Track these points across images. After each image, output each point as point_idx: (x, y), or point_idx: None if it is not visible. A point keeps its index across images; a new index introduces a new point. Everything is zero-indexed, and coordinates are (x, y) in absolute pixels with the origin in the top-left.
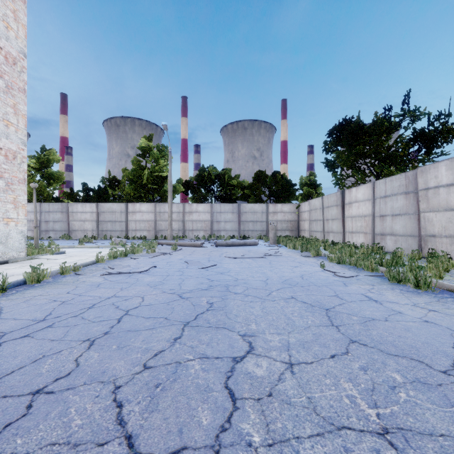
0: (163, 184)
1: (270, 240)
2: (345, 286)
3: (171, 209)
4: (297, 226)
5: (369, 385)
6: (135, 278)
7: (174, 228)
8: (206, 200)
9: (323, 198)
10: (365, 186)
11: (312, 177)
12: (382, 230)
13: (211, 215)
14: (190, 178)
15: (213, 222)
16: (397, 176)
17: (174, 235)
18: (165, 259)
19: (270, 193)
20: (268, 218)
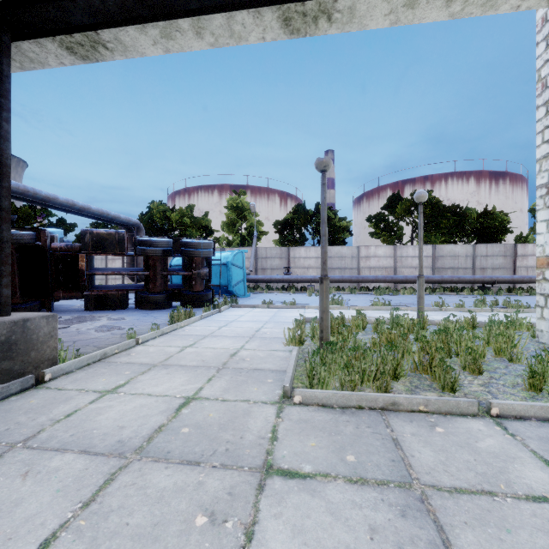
0: None
1: None
2: None
3: None
4: None
5: None
6: None
7: None
8: None
9: None
10: None
11: None
12: None
13: None
14: None
15: None
16: None
17: None
18: None
19: None
20: None
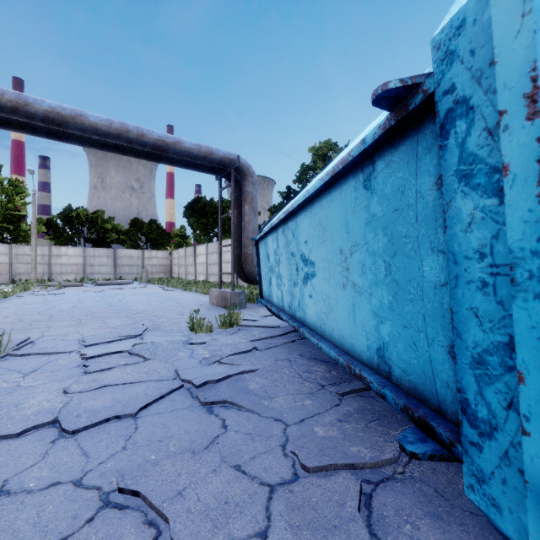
0: (19, 223)
1: (143, 280)
2: (164, 292)
3: (36, 252)
4: (170, 270)
5: (148, 298)
6: (61, 295)
7: (37, 271)
8: (74, 241)
9: (185, 249)
10: (204, 245)
11: (182, 230)
12: (210, 272)
13: (84, 259)
14: (52, 216)
15: (87, 265)
16: (214, 243)
17: (38, 279)
18: (63, 291)
19: (147, 239)
20: (144, 262)
